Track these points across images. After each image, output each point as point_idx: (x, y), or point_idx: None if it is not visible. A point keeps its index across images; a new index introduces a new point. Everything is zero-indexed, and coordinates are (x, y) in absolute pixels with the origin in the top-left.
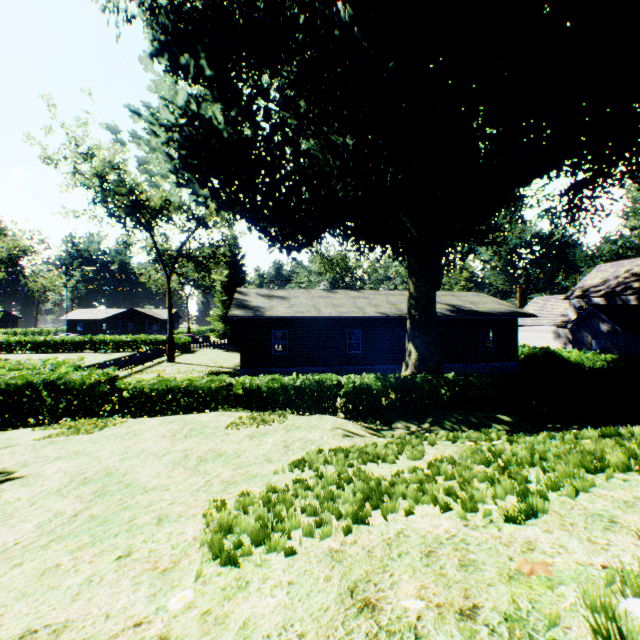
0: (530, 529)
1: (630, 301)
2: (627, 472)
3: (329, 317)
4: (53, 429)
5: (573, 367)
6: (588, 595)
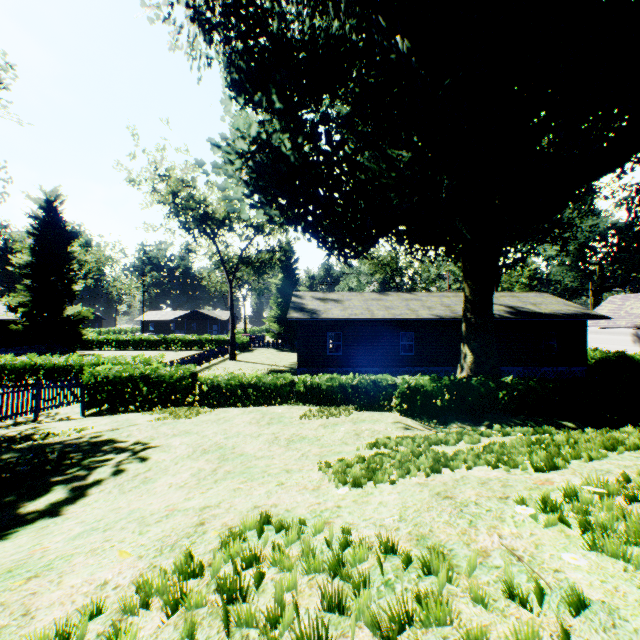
0: (550, 474)
1: None
2: None
3: (382, 319)
4: (157, 414)
5: None
6: (567, 488)
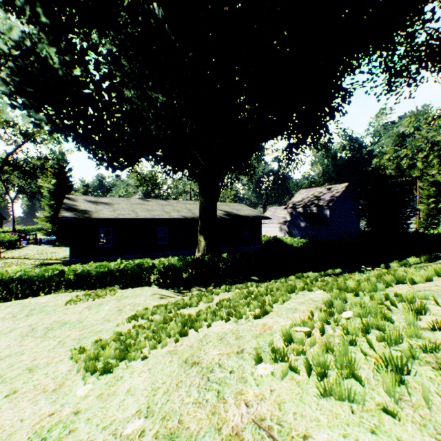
0: (265, 319)
1: (313, 210)
2: (304, 291)
3: (145, 218)
4: None
5: (288, 247)
6: (283, 331)
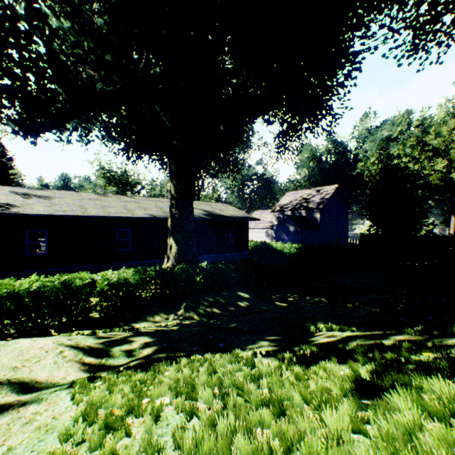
0: None
1: (303, 213)
2: None
3: (96, 216)
4: None
5: (279, 253)
6: None
